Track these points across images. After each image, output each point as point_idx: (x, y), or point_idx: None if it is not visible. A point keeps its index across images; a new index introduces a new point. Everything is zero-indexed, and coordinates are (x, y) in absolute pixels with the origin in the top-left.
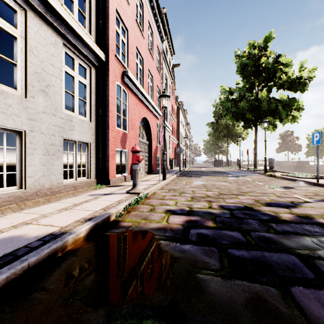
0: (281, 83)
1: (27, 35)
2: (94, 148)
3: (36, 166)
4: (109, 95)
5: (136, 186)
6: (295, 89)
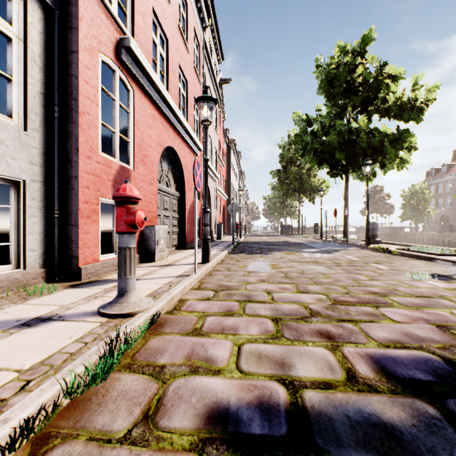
0: (385, 108)
1: None
2: (40, 194)
3: None
4: (77, 76)
5: (127, 292)
6: (407, 117)
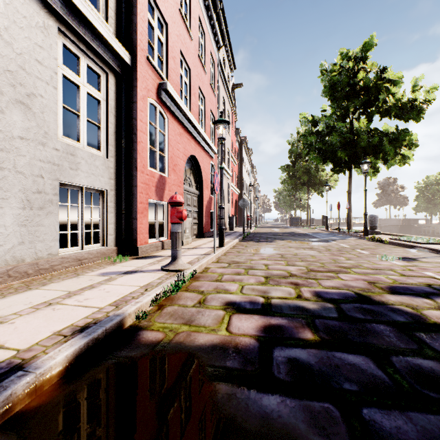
0: (386, 108)
1: None
2: (114, 198)
3: (7, 228)
4: (136, 118)
5: (177, 258)
6: (407, 117)
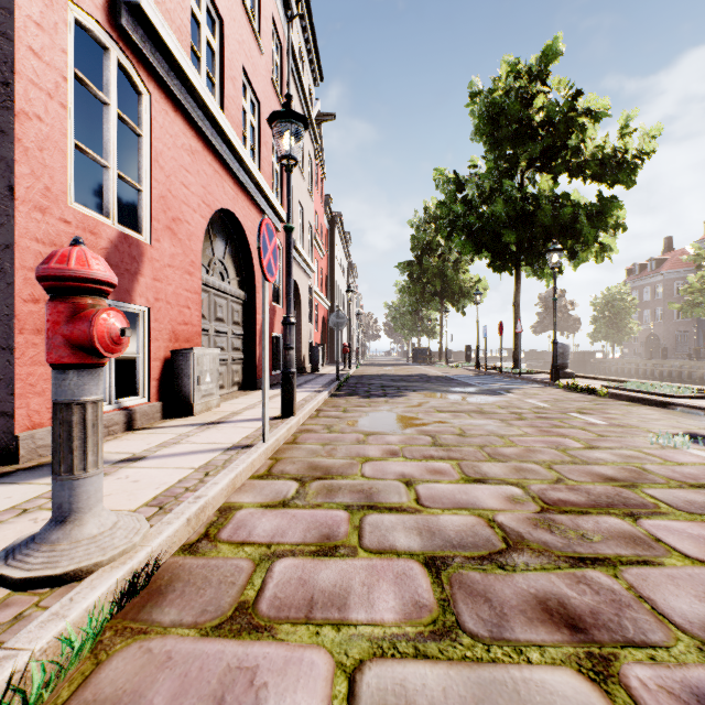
0: (579, 164)
1: None
2: None
3: None
4: (11, 35)
5: (73, 512)
6: (612, 179)
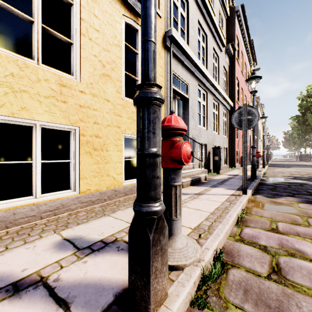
0: None
1: (219, 112)
2: (228, 150)
3: None
4: None
5: (258, 168)
6: None
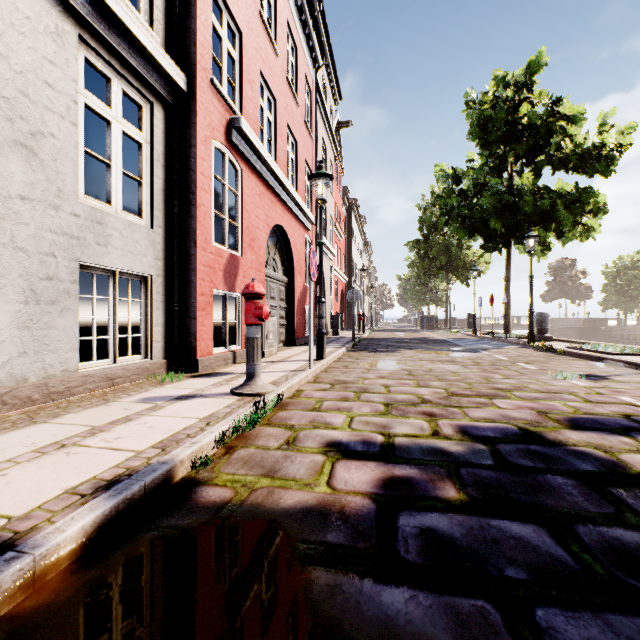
0: (562, 157)
1: None
2: (162, 288)
3: (1, 331)
4: (195, 170)
5: (255, 376)
6: (591, 170)
